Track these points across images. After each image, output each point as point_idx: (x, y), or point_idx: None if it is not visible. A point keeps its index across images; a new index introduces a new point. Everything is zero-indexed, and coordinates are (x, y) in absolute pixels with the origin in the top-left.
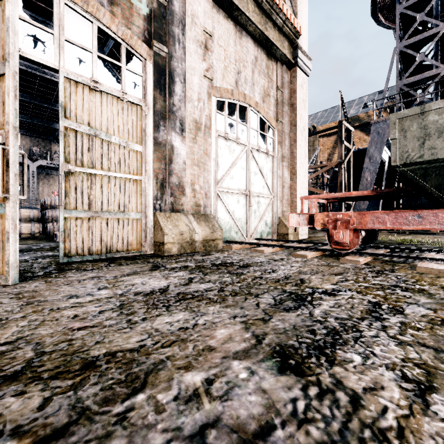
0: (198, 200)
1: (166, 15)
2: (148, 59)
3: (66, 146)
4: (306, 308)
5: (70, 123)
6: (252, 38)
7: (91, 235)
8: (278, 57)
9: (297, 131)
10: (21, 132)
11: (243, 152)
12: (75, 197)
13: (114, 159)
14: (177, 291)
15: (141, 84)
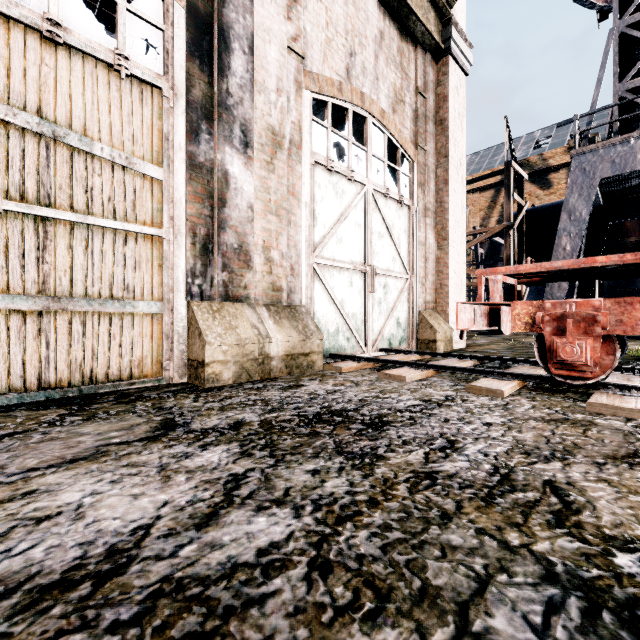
0: (276, 280)
1: None
2: None
3: None
4: None
5: None
6: None
7: (44, 348)
8: (418, 36)
9: (450, 166)
10: None
11: (359, 197)
12: (6, 266)
13: (101, 190)
14: (159, 573)
15: (161, 45)
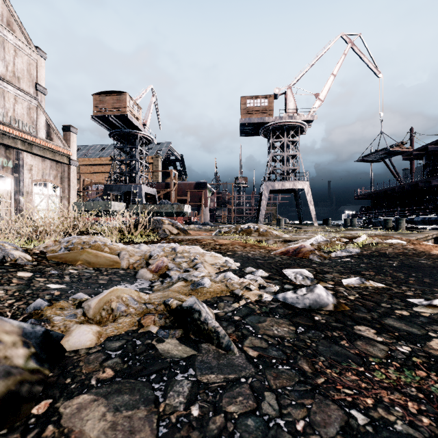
0: (28, 213)
1: (18, 166)
2: (12, 178)
3: None
4: None
5: None
6: (49, 160)
7: None
8: (62, 163)
9: (71, 188)
10: None
11: (45, 197)
12: None
13: (3, 204)
14: None
15: (10, 185)
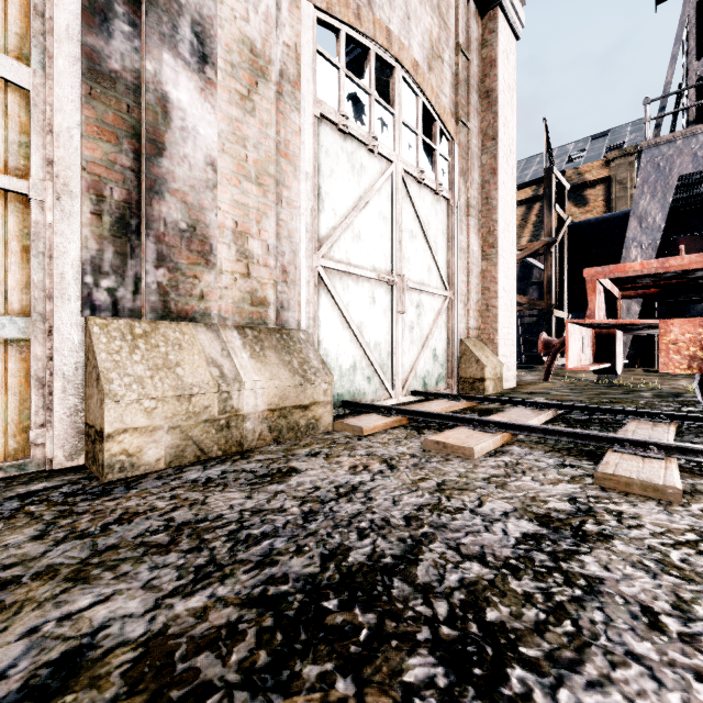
0: (258, 287)
1: None
2: None
3: None
4: None
5: None
6: None
7: None
8: None
9: (500, 151)
10: None
11: (384, 177)
12: None
13: None
14: None
15: None
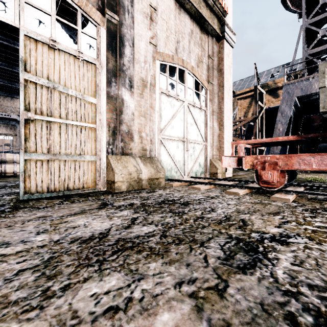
0: (144, 145)
1: None
2: (101, 24)
3: (26, 96)
4: (264, 265)
5: (30, 76)
6: (188, 15)
7: (50, 175)
8: (209, 31)
9: (225, 91)
10: (13, 96)
11: (181, 107)
12: (35, 141)
13: (71, 109)
14: (117, 237)
15: (95, 46)
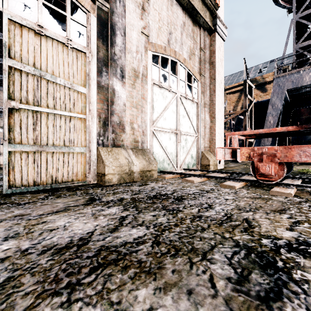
0: (136, 137)
1: None
2: (91, 12)
3: (10, 84)
4: (294, 294)
5: (14, 62)
6: (181, 6)
7: (36, 167)
8: (201, 24)
9: (216, 83)
10: None
11: (173, 99)
12: (20, 132)
13: (60, 98)
14: (99, 244)
15: (85, 34)
